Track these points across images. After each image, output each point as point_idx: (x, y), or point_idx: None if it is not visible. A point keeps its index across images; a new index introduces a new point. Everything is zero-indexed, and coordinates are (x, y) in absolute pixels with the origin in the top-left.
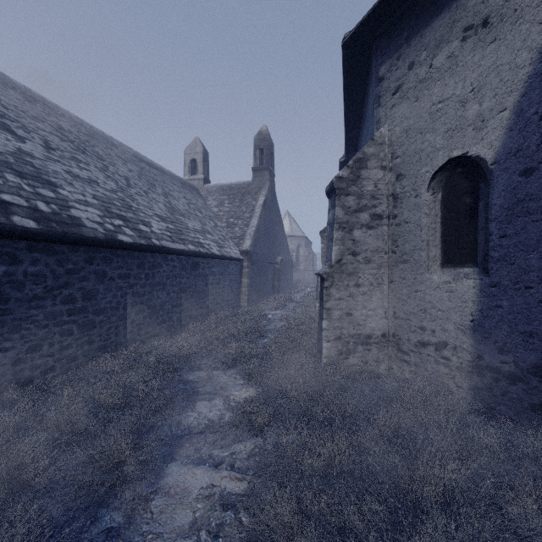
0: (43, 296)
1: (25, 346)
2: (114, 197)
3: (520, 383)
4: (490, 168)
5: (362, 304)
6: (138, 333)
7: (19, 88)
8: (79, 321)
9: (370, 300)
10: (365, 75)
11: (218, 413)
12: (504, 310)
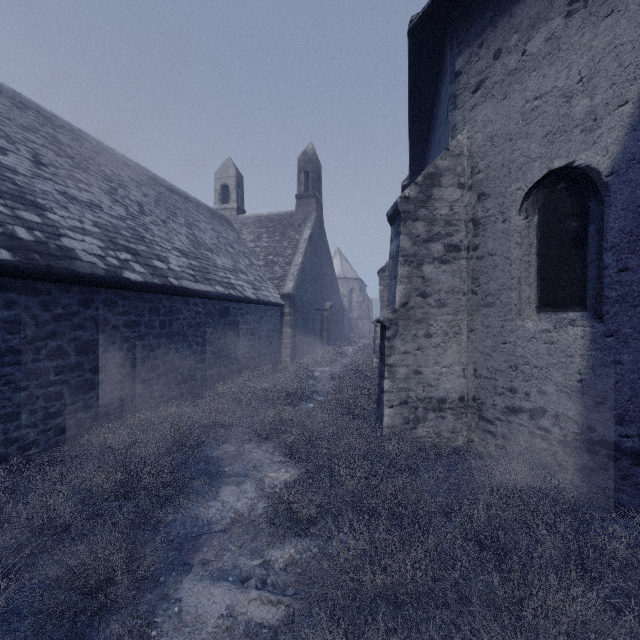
0: (21, 349)
1: None
2: (122, 226)
3: None
4: (605, 180)
5: (433, 359)
6: (151, 395)
7: (5, 92)
8: (71, 381)
9: (444, 354)
10: (436, 73)
11: (249, 503)
12: (624, 367)
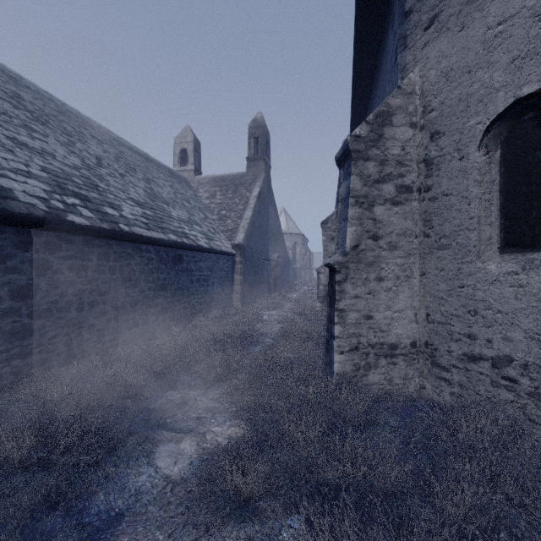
0: None
1: None
2: (75, 174)
3: None
4: None
5: (385, 303)
6: (99, 340)
7: None
8: (4, 327)
9: (396, 298)
10: (381, 24)
11: (187, 467)
12: None
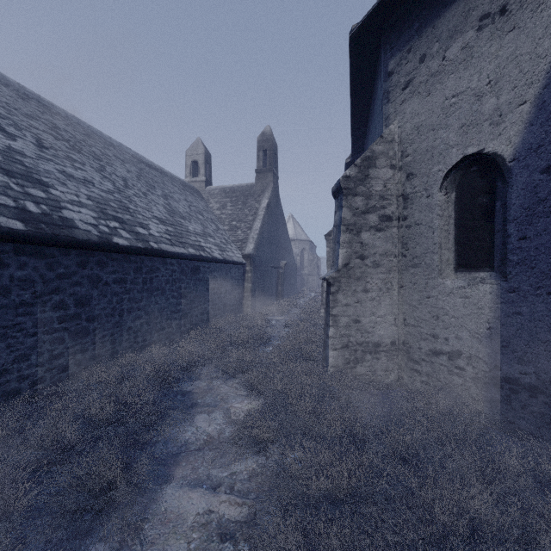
0: (31, 302)
1: (12, 356)
2: (111, 198)
3: (541, 395)
4: (509, 165)
5: (370, 310)
6: (135, 340)
7: (12, 85)
8: (71, 328)
9: (379, 306)
10: (373, 71)
11: (218, 428)
12: (524, 317)
